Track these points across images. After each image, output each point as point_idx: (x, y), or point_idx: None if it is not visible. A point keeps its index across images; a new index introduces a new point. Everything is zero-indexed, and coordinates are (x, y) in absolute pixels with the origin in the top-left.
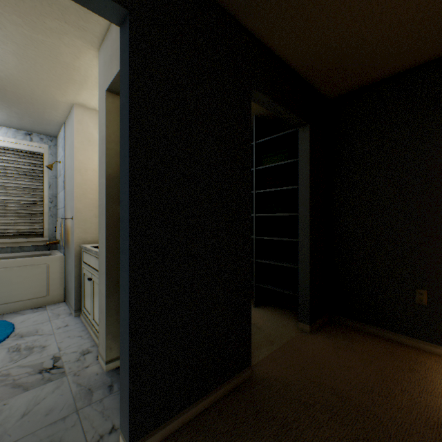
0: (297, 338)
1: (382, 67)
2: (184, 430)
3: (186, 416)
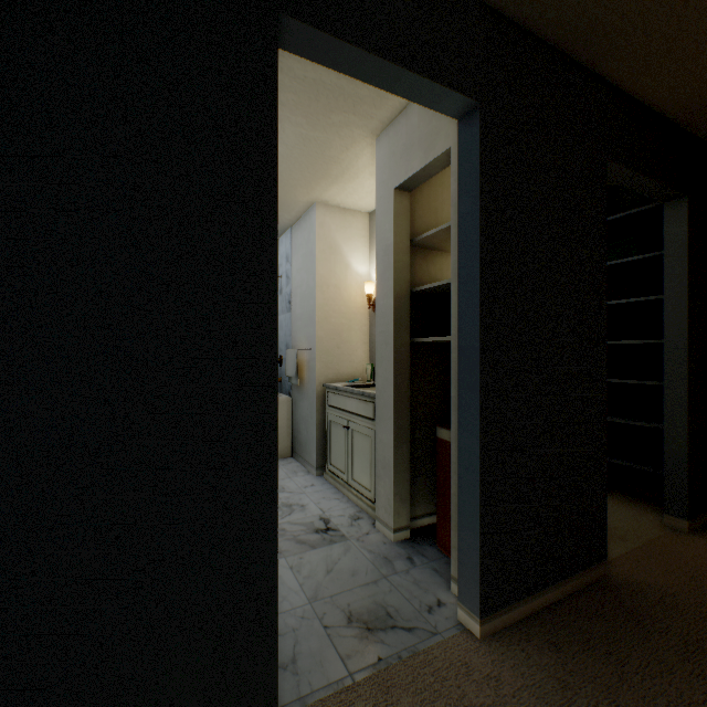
0: (665, 537)
1: None
2: (535, 620)
3: (532, 604)
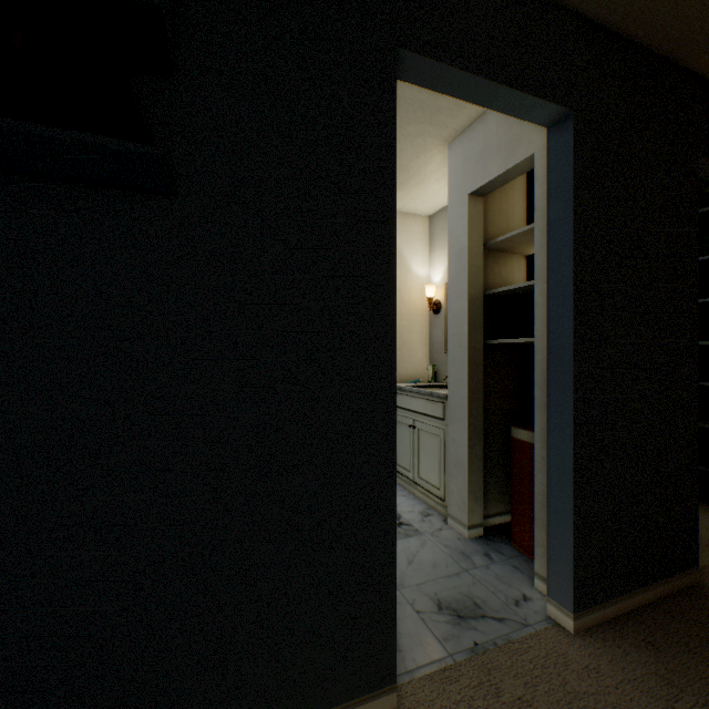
0: None
1: None
2: (627, 620)
3: (623, 604)
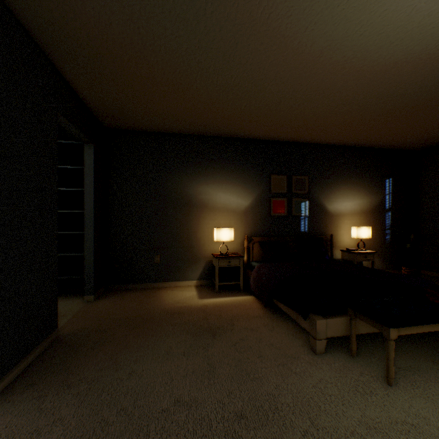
0: (86, 306)
1: (140, 125)
2: (17, 382)
3: (14, 374)
